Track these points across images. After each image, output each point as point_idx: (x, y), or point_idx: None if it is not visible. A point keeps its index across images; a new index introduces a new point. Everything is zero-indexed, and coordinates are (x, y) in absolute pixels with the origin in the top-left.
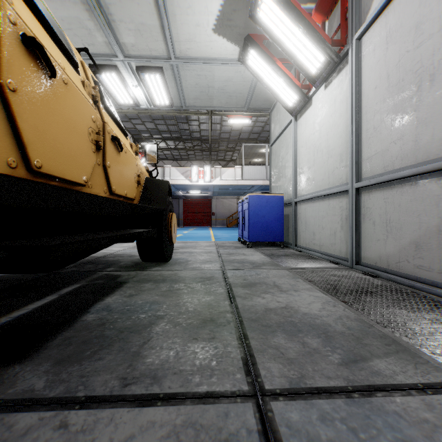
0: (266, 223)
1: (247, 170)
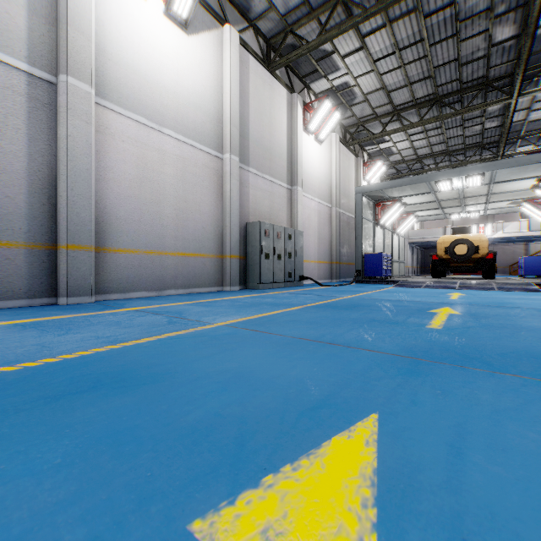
0: (532, 268)
1: (534, 222)
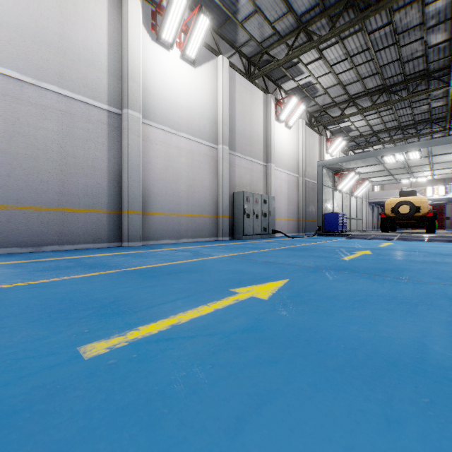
0: None
1: None
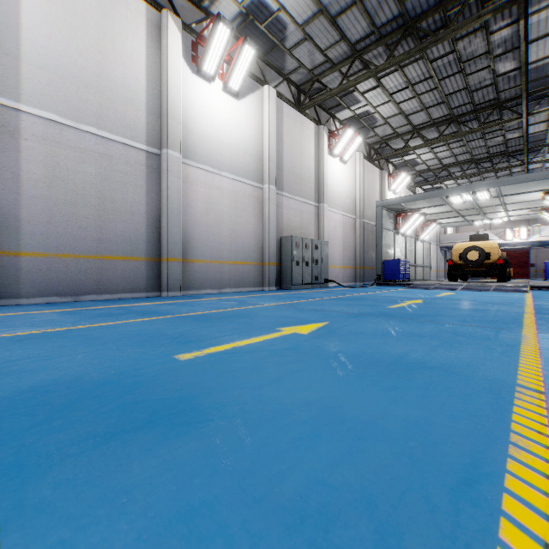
0: None
1: None
